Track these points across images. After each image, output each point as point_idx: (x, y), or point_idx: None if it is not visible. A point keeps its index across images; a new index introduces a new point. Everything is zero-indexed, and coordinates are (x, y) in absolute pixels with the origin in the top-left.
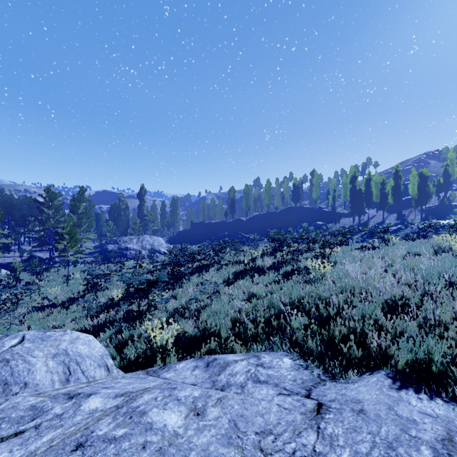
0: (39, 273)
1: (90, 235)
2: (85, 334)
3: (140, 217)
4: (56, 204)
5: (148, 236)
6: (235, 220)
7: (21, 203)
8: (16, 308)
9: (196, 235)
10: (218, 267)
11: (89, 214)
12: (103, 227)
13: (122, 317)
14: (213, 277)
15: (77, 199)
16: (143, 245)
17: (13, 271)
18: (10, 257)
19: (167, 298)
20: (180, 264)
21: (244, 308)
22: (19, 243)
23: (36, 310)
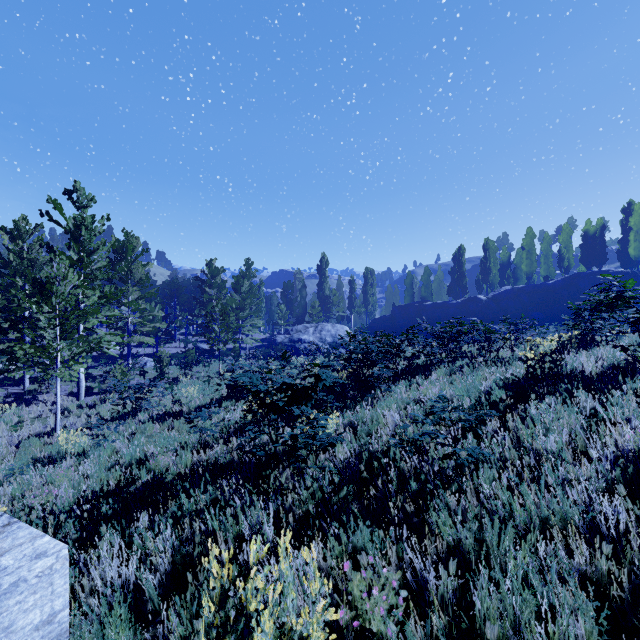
0: (187, 366)
1: (255, 322)
2: (44, 541)
3: (320, 299)
4: (218, 282)
5: (329, 324)
6: (466, 299)
7: (189, 285)
8: (139, 412)
9: (400, 325)
10: (452, 371)
11: (256, 295)
12: (275, 313)
13: (239, 462)
14: (447, 391)
15: (242, 275)
16: (322, 336)
17: (159, 362)
18: (175, 348)
19: (338, 430)
20: (370, 360)
21: (633, 538)
22: (186, 331)
23: (156, 418)
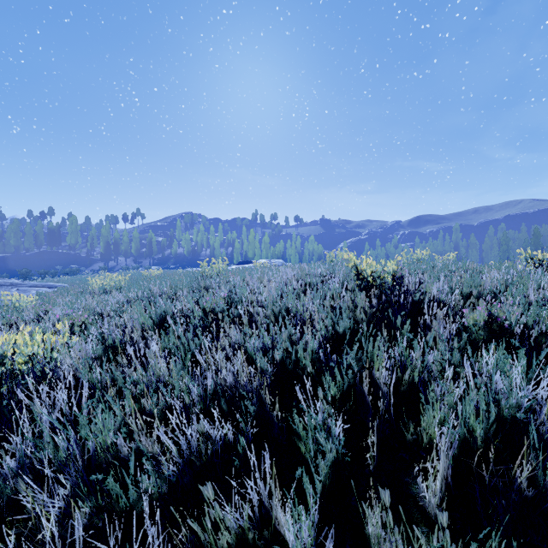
0: None
1: None
2: None
3: None
4: None
5: None
6: None
7: None
8: None
9: None
10: None
11: None
12: None
13: None
14: None
15: None
16: None
17: None
18: None
19: None
20: None
21: None
22: None
23: None
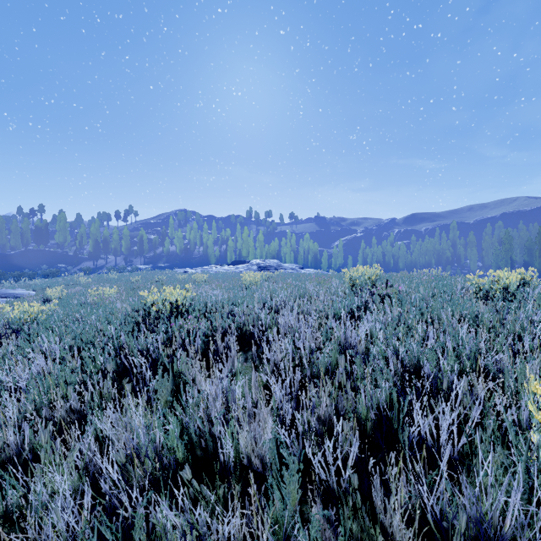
0: None
1: None
2: None
3: None
4: None
5: None
6: None
7: None
8: None
9: None
10: None
11: None
12: None
13: None
14: None
15: None
16: None
17: None
18: None
19: None
20: None
21: None
22: None
23: None
